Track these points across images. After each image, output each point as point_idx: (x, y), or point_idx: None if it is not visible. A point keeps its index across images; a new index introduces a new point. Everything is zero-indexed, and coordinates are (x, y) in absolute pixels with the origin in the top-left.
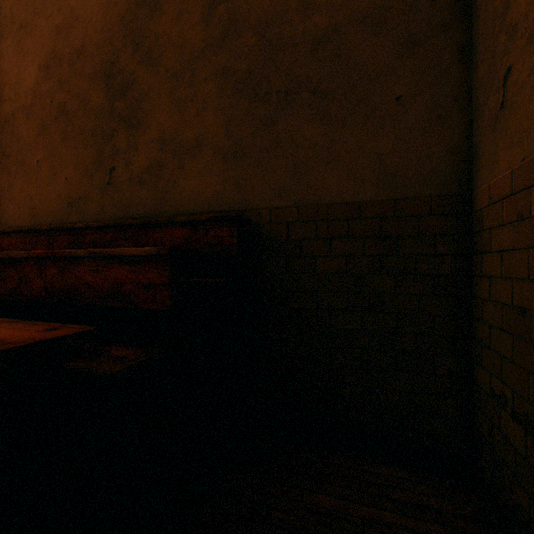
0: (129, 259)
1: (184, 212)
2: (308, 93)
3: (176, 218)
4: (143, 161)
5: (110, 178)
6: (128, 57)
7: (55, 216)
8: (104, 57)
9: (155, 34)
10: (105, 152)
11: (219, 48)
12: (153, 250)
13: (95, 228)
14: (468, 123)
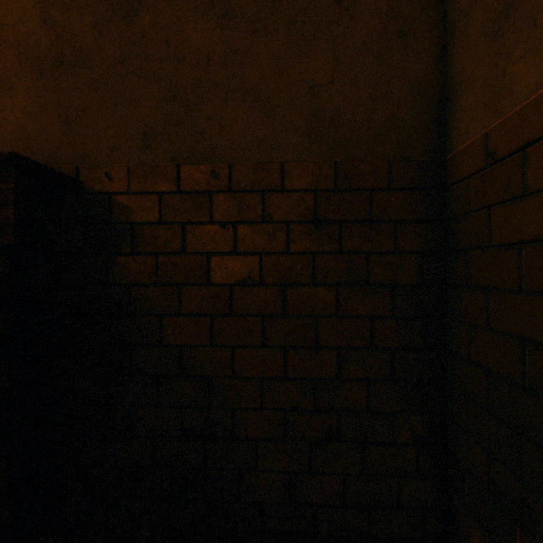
0: None
1: None
2: None
3: None
4: None
5: None
6: None
7: None
8: None
9: None
10: None
11: None
12: None
13: None
14: (441, 49)
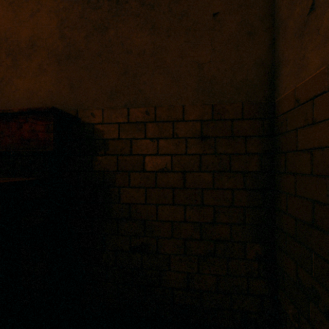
0: None
1: None
2: (137, 3)
3: None
4: None
5: None
6: None
7: None
8: None
9: None
10: None
11: None
12: None
13: None
14: (272, 41)
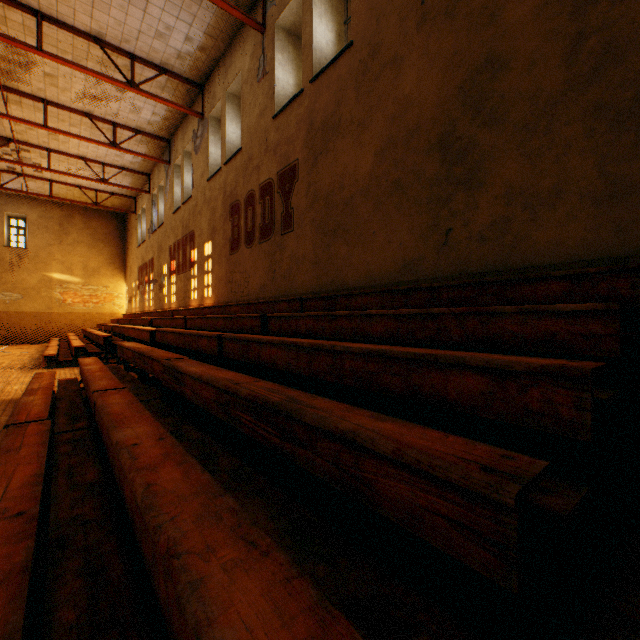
0: (563, 313)
1: (537, 264)
2: None
3: (551, 272)
4: (484, 219)
5: (446, 239)
6: (466, 123)
7: (389, 277)
8: (439, 130)
9: (499, 93)
10: (440, 216)
11: (588, 85)
12: (598, 306)
13: (452, 286)
14: None
